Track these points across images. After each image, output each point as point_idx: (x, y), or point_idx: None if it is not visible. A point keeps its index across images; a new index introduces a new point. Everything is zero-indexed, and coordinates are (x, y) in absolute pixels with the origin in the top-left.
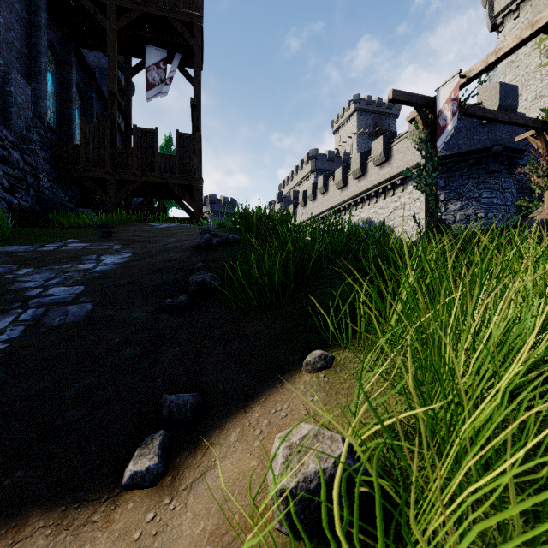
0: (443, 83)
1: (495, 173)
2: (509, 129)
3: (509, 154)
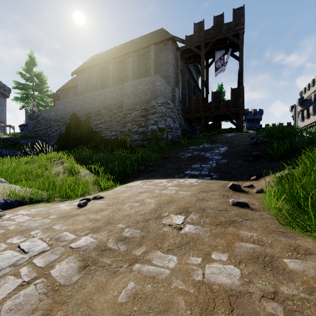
0: None
1: None
2: None
3: None
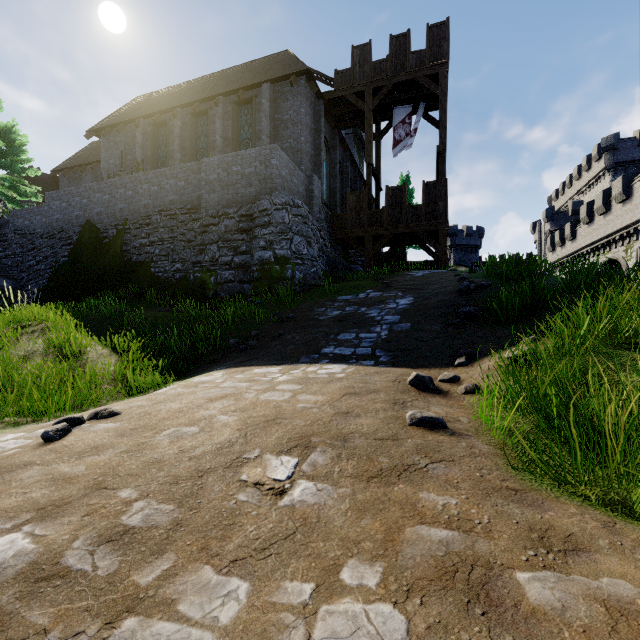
0: None
1: None
2: None
3: None
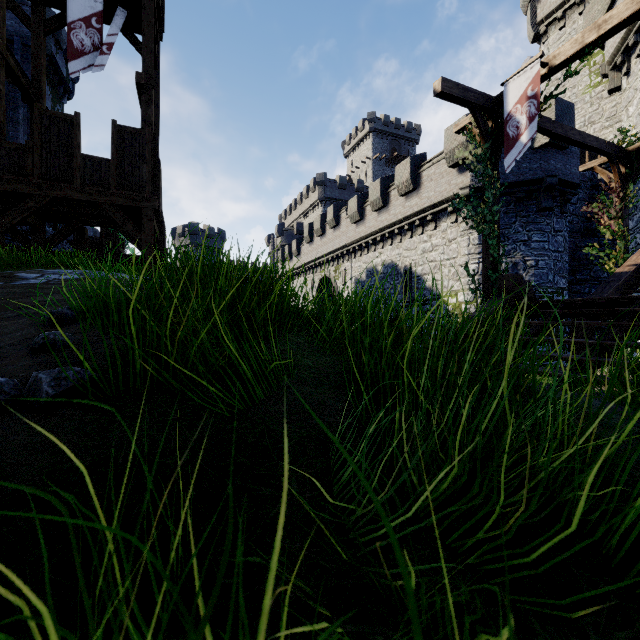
0: (515, 73)
1: (546, 211)
2: (563, 158)
3: (563, 189)
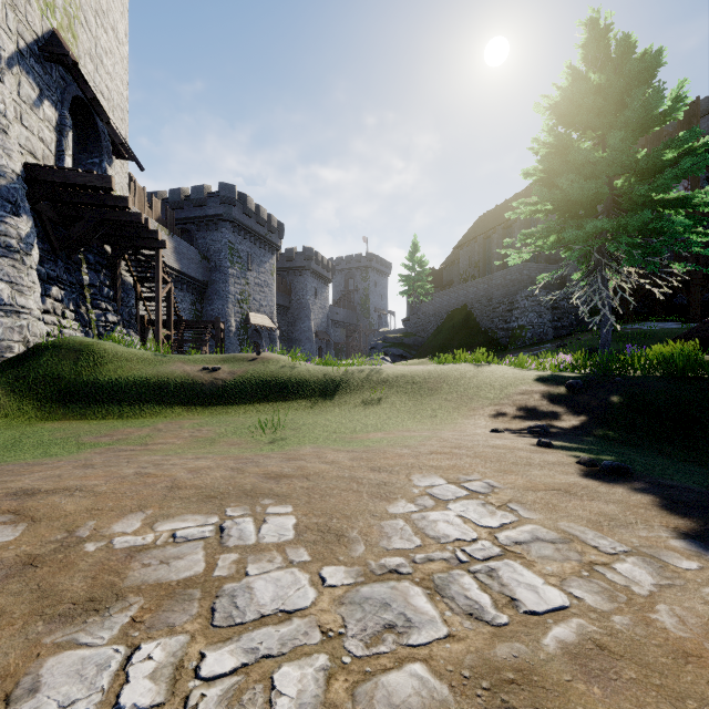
0: None
1: None
2: None
3: None
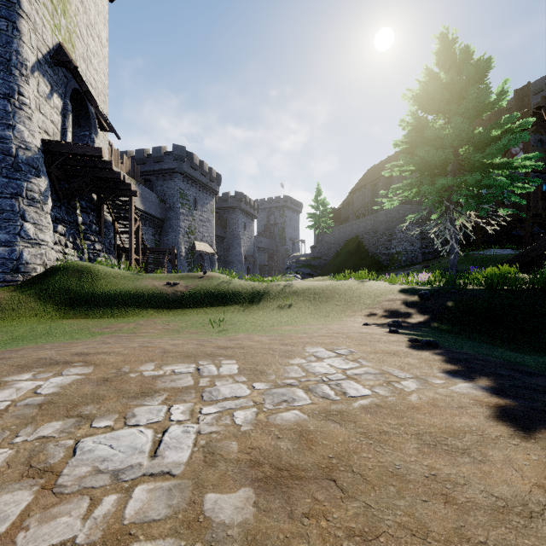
0: None
1: None
2: None
3: None
